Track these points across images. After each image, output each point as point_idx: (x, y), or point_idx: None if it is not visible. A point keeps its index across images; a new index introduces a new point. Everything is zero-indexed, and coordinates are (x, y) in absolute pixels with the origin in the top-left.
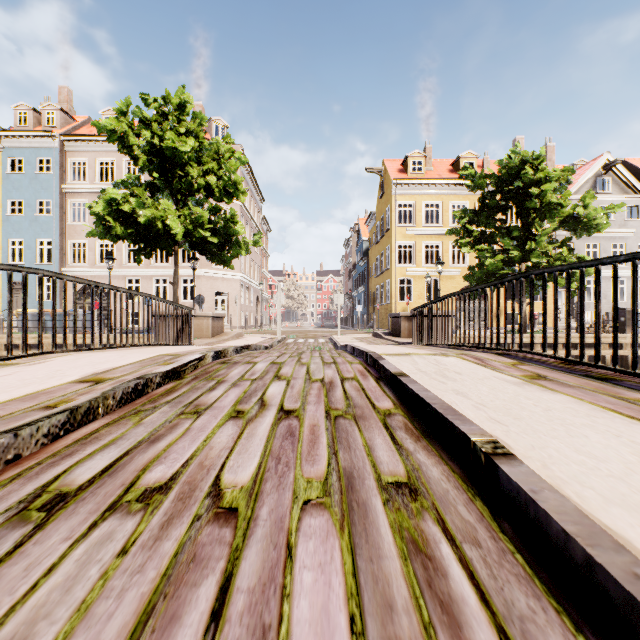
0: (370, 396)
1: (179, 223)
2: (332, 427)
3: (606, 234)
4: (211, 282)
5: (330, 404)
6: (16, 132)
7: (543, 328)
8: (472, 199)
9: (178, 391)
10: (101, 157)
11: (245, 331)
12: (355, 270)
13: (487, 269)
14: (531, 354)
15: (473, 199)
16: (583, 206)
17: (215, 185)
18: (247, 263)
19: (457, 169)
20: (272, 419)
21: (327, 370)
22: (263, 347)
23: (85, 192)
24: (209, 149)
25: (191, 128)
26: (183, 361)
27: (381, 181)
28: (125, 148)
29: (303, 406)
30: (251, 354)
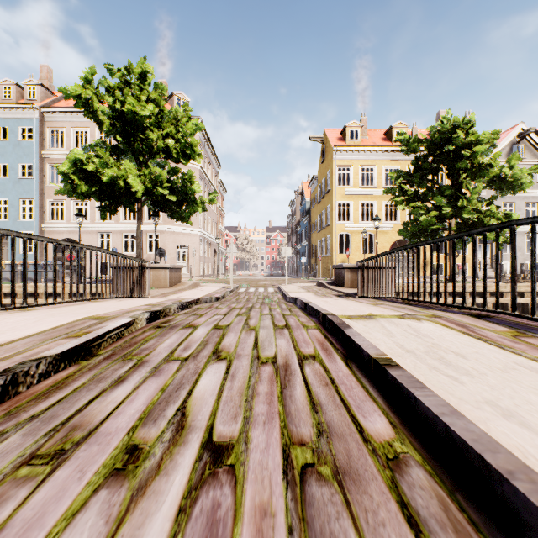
0: (347, 400)
1: (139, 182)
2: (300, 522)
3: (520, 194)
4: (173, 237)
5: (289, 425)
6: (1, 104)
7: (532, 287)
8: (403, 164)
9: (68, 387)
10: (76, 126)
11: (203, 280)
12: (299, 226)
13: (421, 224)
14: (514, 316)
15: (404, 164)
16: (509, 167)
17: (173, 147)
18: (205, 220)
19: (389, 137)
20: (184, 482)
21: (279, 340)
22: (214, 299)
23: (62, 157)
24: (169, 117)
25: (152, 97)
26: (99, 331)
27: (322, 148)
28: (90, 113)
29: (245, 431)
30: (197, 310)
